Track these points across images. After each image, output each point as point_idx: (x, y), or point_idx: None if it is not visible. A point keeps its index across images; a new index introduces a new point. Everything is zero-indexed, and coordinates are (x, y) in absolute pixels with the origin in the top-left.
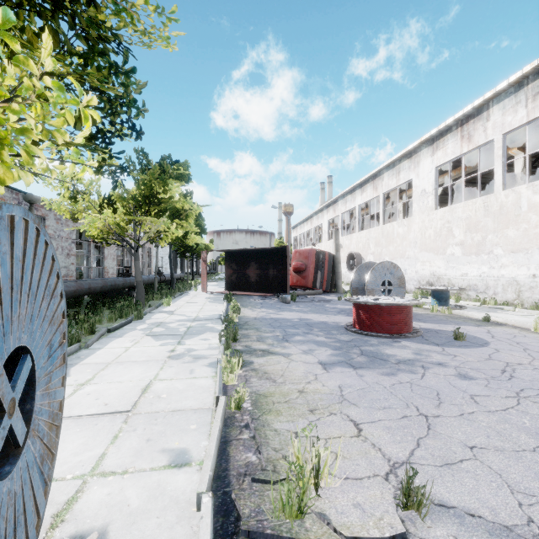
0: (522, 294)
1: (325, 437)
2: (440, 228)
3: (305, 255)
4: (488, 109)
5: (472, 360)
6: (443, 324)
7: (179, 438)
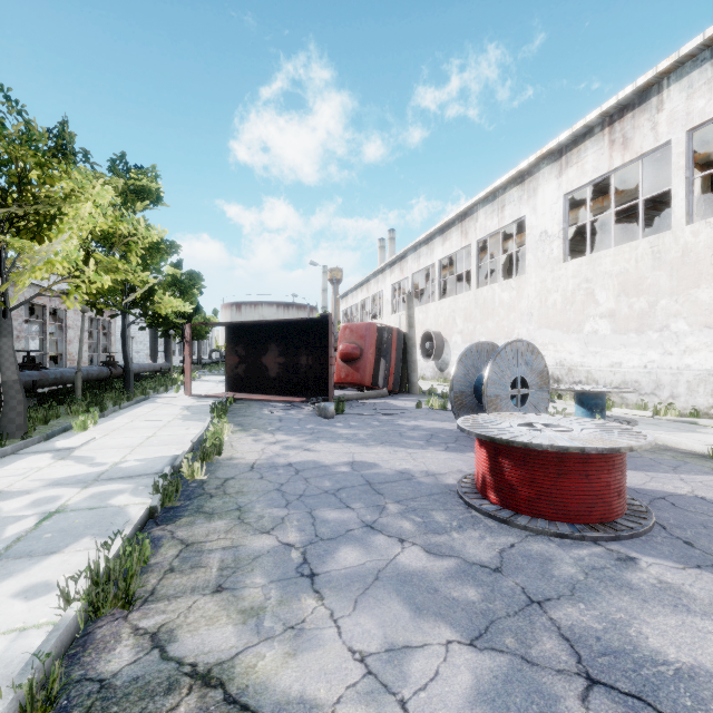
0: None
1: None
2: (572, 291)
3: (360, 333)
4: (661, 91)
5: None
6: (653, 472)
7: None
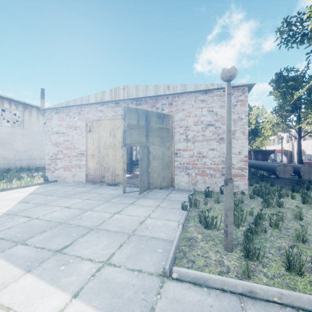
0: None
1: None
2: None
3: (279, 151)
4: None
5: None
6: None
7: None
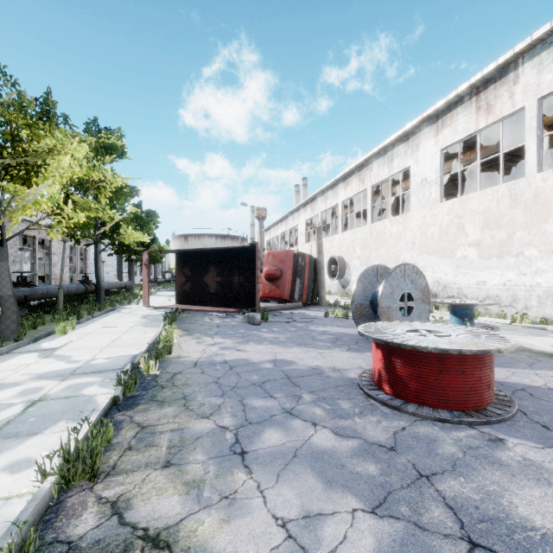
0: None
1: None
2: (446, 225)
3: (280, 258)
4: (517, 68)
5: None
6: (513, 368)
7: None
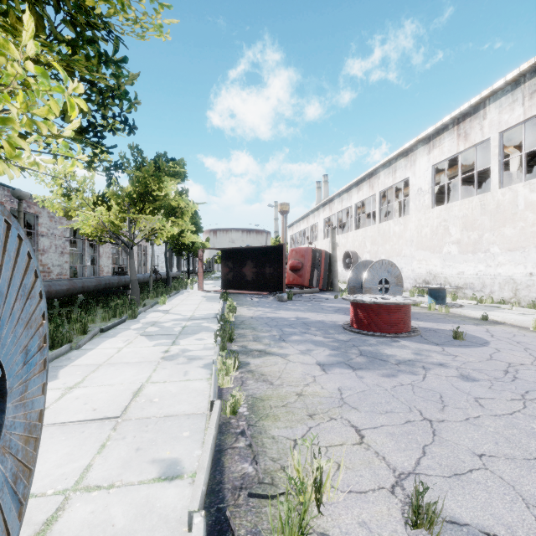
0: (519, 292)
1: (326, 445)
2: (436, 227)
3: (301, 254)
4: (485, 107)
5: (473, 360)
6: (441, 323)
7: (171, 447)
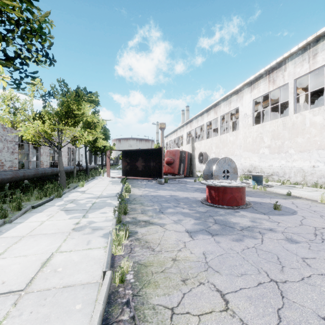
0: (306, 177)
1: (198, 313)
2: (255, 137)
3: (173, 153)
4: (285, 64)
5: (291, 225)
6: (263, 198)
7: (62, 323)
